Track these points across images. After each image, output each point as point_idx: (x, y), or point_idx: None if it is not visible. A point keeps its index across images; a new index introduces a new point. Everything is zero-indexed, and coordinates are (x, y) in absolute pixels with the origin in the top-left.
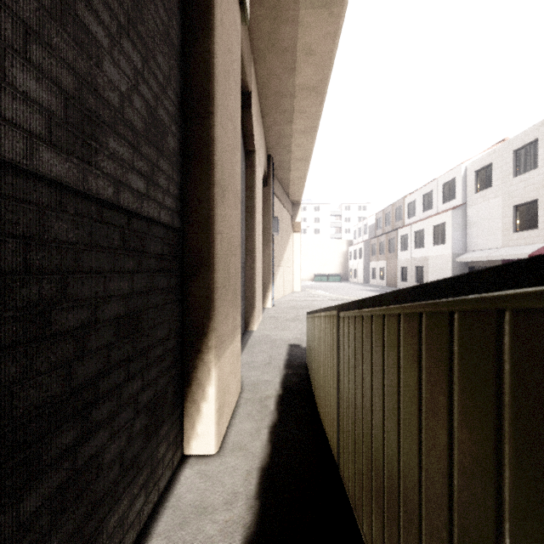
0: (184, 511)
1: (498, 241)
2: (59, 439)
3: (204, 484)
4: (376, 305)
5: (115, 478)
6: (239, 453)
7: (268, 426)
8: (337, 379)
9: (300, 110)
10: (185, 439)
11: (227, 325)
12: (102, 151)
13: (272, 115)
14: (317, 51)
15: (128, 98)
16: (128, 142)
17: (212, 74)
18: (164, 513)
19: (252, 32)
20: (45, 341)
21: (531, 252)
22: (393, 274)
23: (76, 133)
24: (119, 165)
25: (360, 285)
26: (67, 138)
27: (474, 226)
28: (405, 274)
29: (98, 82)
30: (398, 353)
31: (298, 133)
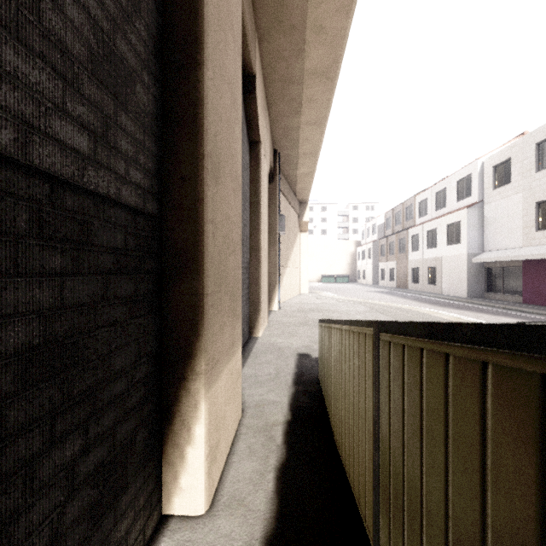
0: None
1: (518, 241)
2: None
3: None
4: (507, 345)
5: None
6: (236, 511)
7: (274, 467)
8: (375, 428)
9: (309, 99)
10: (165, 495)
11: (223, 340)
12: None
13: (278, 104)
14: (329, 28)
15: None
16: (53, 67)
17: (200, 11)
18: None
19: (257, 7)
20: None
21: None
22: (404, 276)
23: None
24: (30, 98)
25: (369, 286)
26: None
27: (492, 225)
28: (417, 275)
29: None
30: None
31: (307, 124)
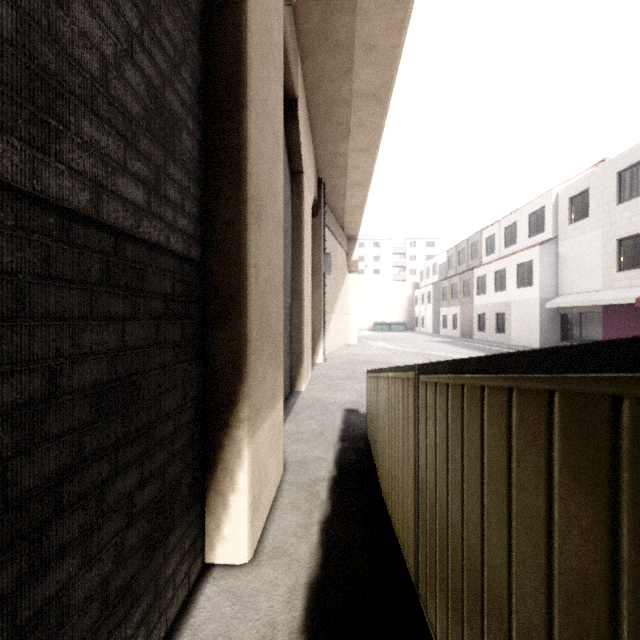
0: None
1: (597, 283)
2: None
3: (231, 609)
4: (493, 371)
5: (92, 622)
6: (280, 561)
7: (318, 521)
8: (415, 468)
9: (358, 123)
10: (208, 543)
11: (265, 388)
12: (69, 136)
13: (324, 128)
14: (379, 47)
15: (117, 66)
16: (117, 130)
17: (243, 53)
18: None
19: (299, 23)
20: None
21: (639, 295)
22: (469, 323)
23: (19, 101)
24: (100, 161)
25: (429, 335)
26: None
27: (568, 264)
28: (483, 322)
29: (61, 30)
30: (547, 459)
31: (355, 151)
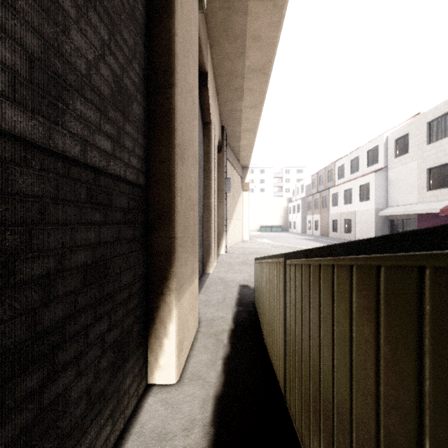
0: (147, 437)
1: (414, 198)
2: (23, 382)
3: (165, 412)
4: (325, 255)
5: (82, 412)
6: (196, 382)
7: (222, 357)
8: (284, 319)
9: (249, 89)
10: (149, 370)
11: (186, 270)
12: (69, 112)
13: (225, 92)
14: (263, 37)
15: (95, 66)
16: (95, 106)
17: (172, 50)
18: (129, 439)
19: (209, 22)
20: (8, 290)
21: (442, 207)
22: (326, 226)
23: (42, 94)
24: (86, 126)
25: (298, 234)
26: (32, 97)
27: (394, 186)
28: (336, 225)
29: (64, 48)
30: (350, 303)
31: (247, 107)
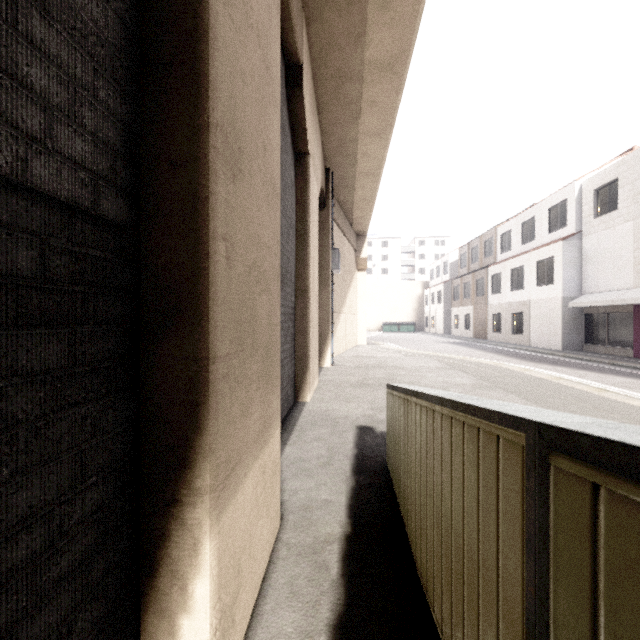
0: None
1: (627, 280)
2: None
3: None
4: None
5: None
6: None
7: (327, 624)
8: (532, 638)
9: (370, 101)
10: None
11: (247, 426)
12: None
13: (332, 109)
14: (397, 2)
15: None
16: None
17: None
18: None
19: None
20: None
21: None
22: (482, 323)
23: None
24: None
25: (440, 336)
26: None
27: (593, 261)
28: (498, 322)
29: None
30: None
31: (367, 135)
